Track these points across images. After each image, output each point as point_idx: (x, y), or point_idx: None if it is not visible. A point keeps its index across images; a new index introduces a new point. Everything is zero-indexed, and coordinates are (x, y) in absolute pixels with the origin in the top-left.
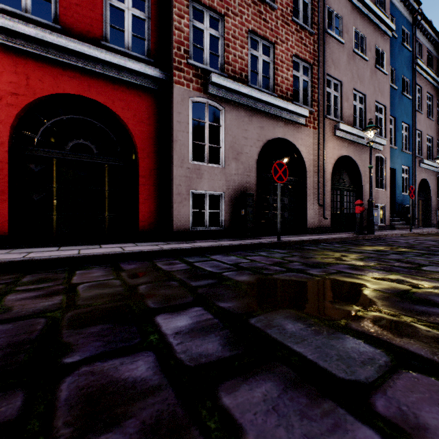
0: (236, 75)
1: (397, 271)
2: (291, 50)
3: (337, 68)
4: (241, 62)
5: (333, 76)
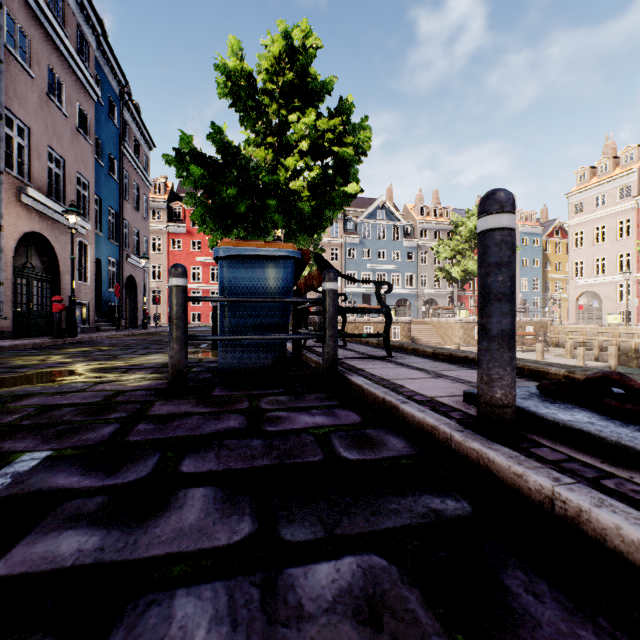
0: None
1: (101, 360)
2: None
3: (24, 106)
4: None
5: (18, 116)
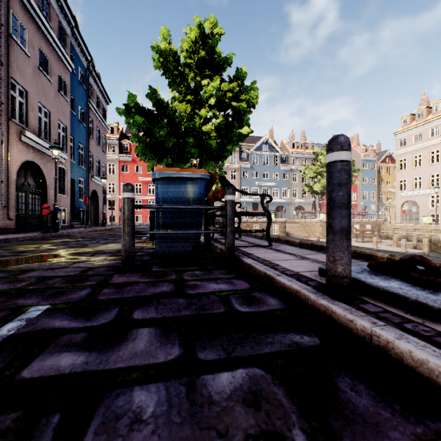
0: None
1: (76, 247)
2: None
3: (23, 76)
4: None
5: (19, 82)
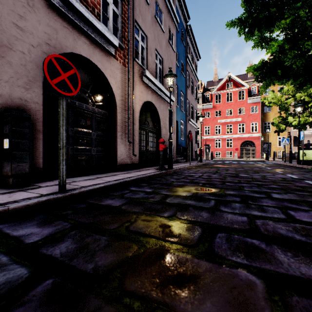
0: None
1: None
2: None
3: (144, 21)
4: None
5: (141, 27)
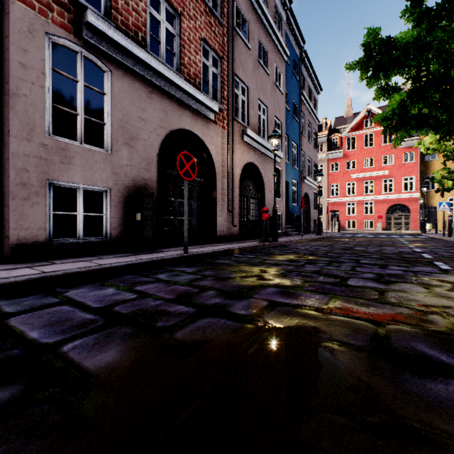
0: (130, 31)
1: (332, 292)
2: (199, 31)
3: (244, 71)
4: (136, 16)
5: (241, 79)
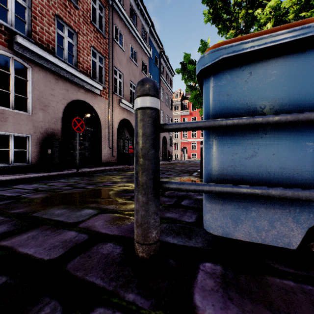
0: (44, 44)
1: (132, 182)
2: (90, 42)
3: (121, 65)
4: (48, 35)
5: (118, 69)
